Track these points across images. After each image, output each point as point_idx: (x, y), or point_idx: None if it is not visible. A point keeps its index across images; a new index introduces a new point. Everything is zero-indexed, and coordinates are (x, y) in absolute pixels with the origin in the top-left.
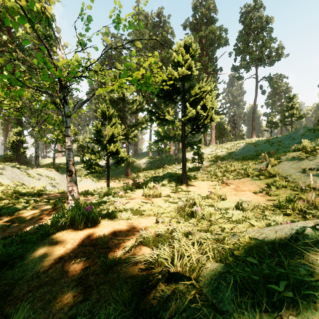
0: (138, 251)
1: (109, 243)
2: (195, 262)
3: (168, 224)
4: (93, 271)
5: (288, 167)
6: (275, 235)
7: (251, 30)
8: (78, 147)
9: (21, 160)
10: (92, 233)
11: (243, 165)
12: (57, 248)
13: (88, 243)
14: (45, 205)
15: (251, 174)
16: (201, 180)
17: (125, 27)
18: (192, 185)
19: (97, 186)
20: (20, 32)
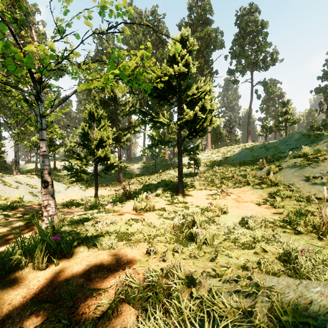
0: (117, 316)
1: (77, 297)
2: None
3: (162, 258)
4: None
5: (291, 175)
6: None
7: (247, 33)
8: (65, 151)
9: None
10: (57, 275)
11: (241, 171)
12: None
13: (47, 296)
14: (16, 222)
15: (252, 182)
16: (199, 189)
17: (112, 12)
18: (189, 195)
19: (86, 194)
20: None
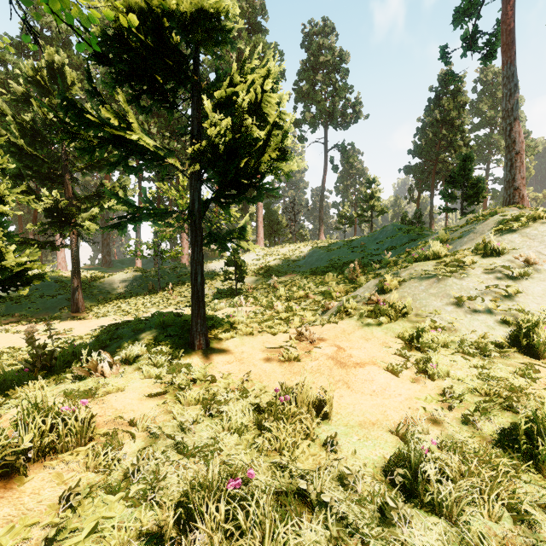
0: None
1: None
2: None
3: None
4: None
5: (425, 294)
6: None
7: (319, 64)
8: None
9: None
10: None
11: (320, 286)
12: None
13: None
14: None
15: (354, 310)
16: (246, 332)
17: None
18: (221, 353)
19: None
20: None
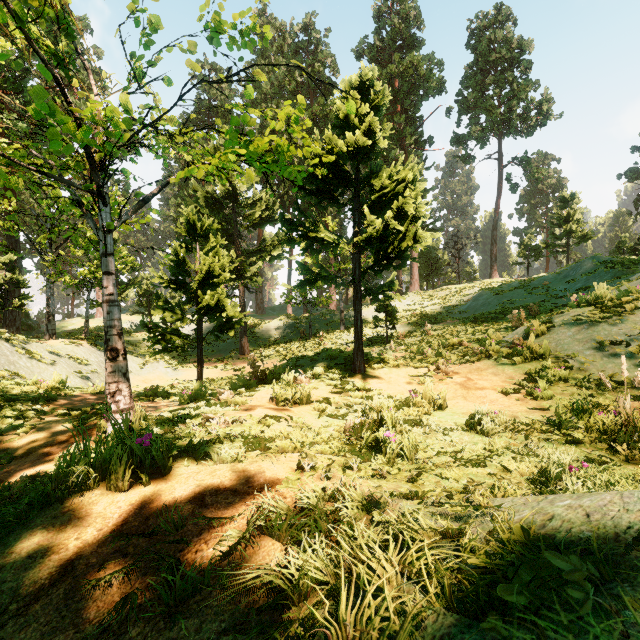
0: (252, 553)
1: (186, 529)
2: (394, 617)
3: (325, 474)
4: (140, 609)
5: (569, 339)
6: (587, 526)
7: (490, 64)
8: (139, 295)
9: (17, 322)
10: (149, 500)
11: (477, 334)
12: (60, 542)
13: (137, 529)
14: (58, 423)
15: (495, 353)
16: (394, 365)
17: (233, 41)
18: (374, 377)
19: (180, 377)
20: (2, 45)
